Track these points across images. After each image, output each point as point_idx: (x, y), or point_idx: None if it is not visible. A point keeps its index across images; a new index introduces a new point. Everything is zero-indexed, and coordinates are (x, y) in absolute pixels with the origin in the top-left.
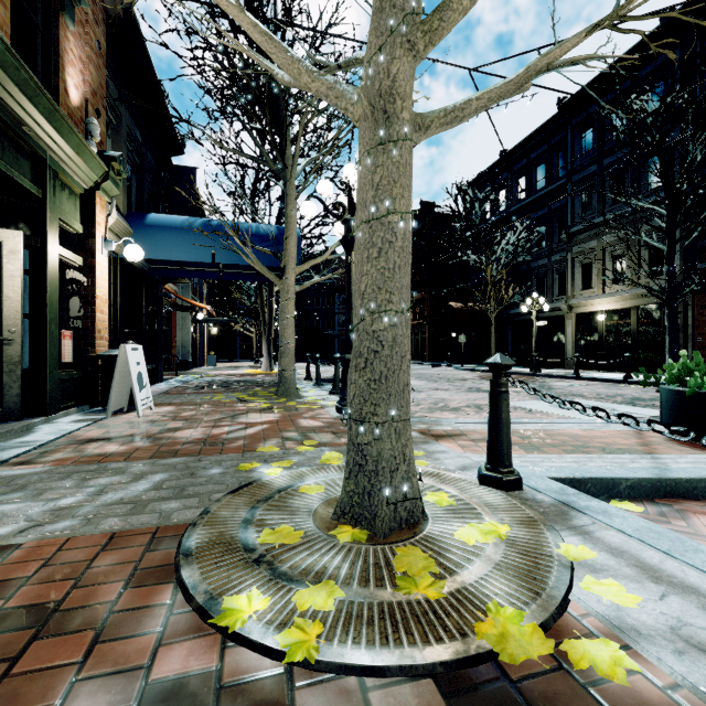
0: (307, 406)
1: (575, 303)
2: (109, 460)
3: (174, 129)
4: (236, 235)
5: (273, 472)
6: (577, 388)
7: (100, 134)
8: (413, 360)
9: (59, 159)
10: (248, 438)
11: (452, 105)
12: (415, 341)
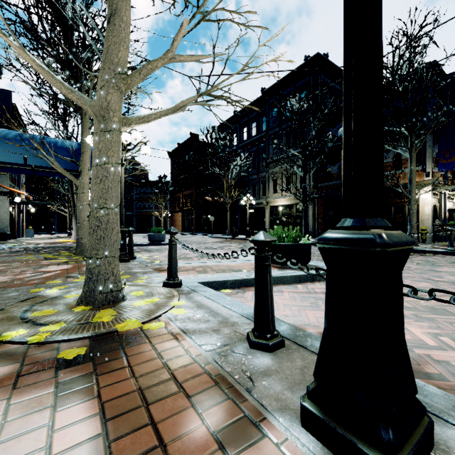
0: None
1: (269, 200)
2: None
3: None
4: (42, 148)
5: (52, 291)
6: None
7: None
8: (186, 231)
9: None
10: (43, 278)
11: (143, 115)
12: (187, 220)
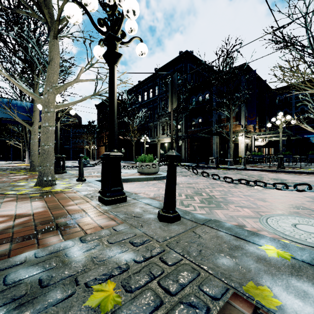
0: None
1: (160, 139)
2: None
3: None
4: (9, 109)
5: (21, 183)
6: None
7: None
8: None
9: None
10: (14, 180)
11: (65, 103)
12: None
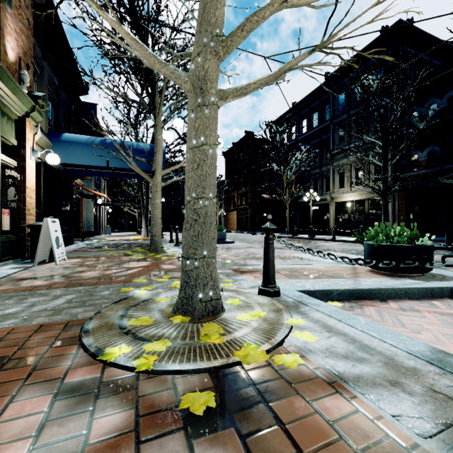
0: (168, 257)
1: (335, 196)
2: (37, 289)
3: (81, 78)
4: (122, 150)
5: (141, 292)
6: (332, 246)
7: (29, 80)
8: (240, 230)
9: (0, 96)
10: (128, 275)
11: (240, 86)
12: (242, 218)
